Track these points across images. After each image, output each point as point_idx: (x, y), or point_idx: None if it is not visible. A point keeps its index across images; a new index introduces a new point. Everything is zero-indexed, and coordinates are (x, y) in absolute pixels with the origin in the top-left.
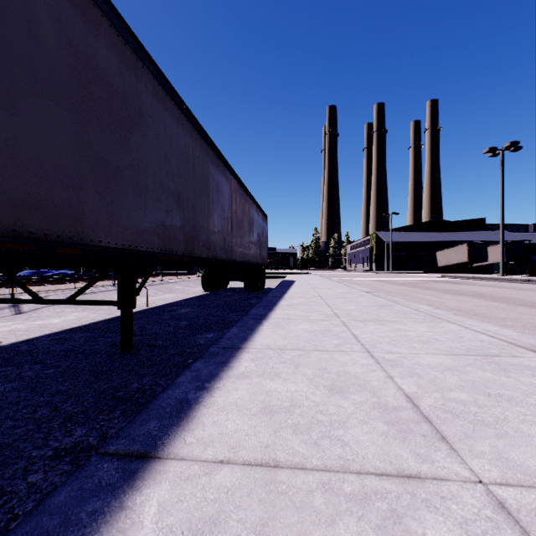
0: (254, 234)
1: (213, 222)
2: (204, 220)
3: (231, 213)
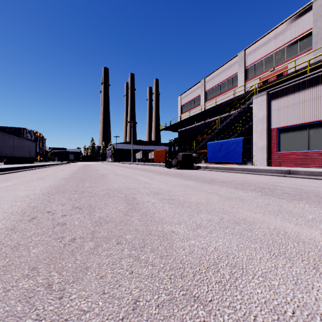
0: (25, 148)
1: (7, 148)
2: (5, 148)
3: (14, 145)
